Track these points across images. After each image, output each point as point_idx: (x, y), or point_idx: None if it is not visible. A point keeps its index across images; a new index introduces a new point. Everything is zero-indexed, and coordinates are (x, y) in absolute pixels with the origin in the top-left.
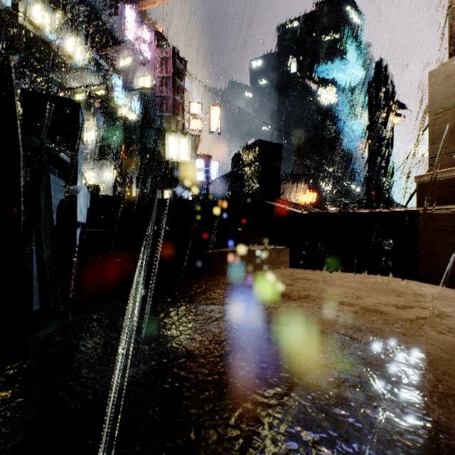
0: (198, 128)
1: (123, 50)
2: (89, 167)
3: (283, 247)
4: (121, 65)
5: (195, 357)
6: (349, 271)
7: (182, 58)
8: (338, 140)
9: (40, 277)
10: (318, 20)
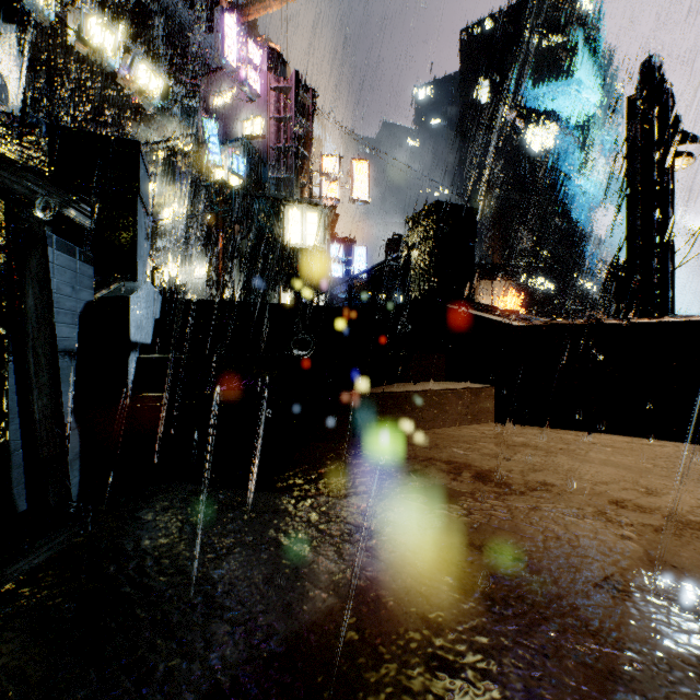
0: (334, 195)
1: (221, 80)
2: (172, 259)
3: (482, 385)
4: (218, 103)
5: (327, 646)
6: (609, 431)
7: (309, 88)
8: (559, 208)
9: (26, 450)
10: (526, 17)
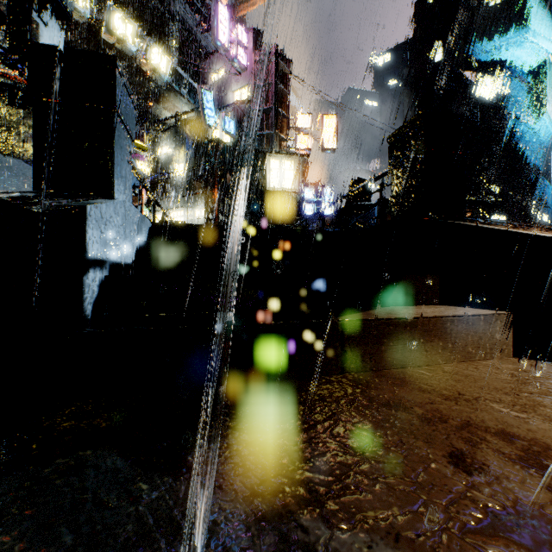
0: (307, 146)
1: (217, 61)
2: (180, 205)
3: (494, 310)
4: (214, 80)
5: None
6: None
7: (286, 58)
8: (510, 148)
9: None
10: None
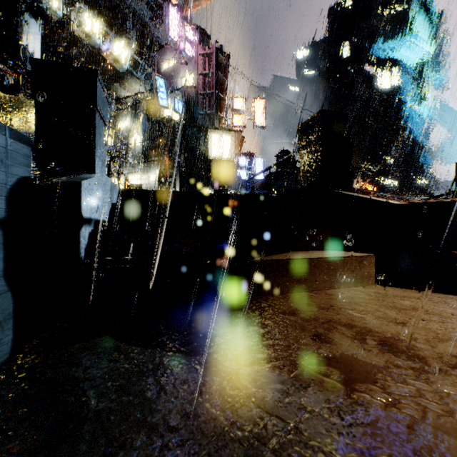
0: (242, 124)
1: (168, 52)
2: (137, 170)
3: (363, 253)
4: (166, 67)
5: None
6: None
7: (225, 52)
8: (401, 128)
9: None
10: None
